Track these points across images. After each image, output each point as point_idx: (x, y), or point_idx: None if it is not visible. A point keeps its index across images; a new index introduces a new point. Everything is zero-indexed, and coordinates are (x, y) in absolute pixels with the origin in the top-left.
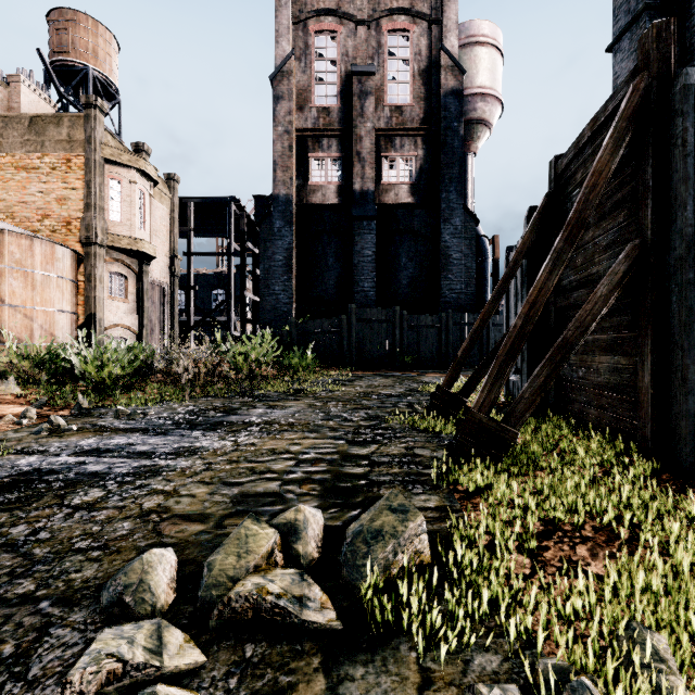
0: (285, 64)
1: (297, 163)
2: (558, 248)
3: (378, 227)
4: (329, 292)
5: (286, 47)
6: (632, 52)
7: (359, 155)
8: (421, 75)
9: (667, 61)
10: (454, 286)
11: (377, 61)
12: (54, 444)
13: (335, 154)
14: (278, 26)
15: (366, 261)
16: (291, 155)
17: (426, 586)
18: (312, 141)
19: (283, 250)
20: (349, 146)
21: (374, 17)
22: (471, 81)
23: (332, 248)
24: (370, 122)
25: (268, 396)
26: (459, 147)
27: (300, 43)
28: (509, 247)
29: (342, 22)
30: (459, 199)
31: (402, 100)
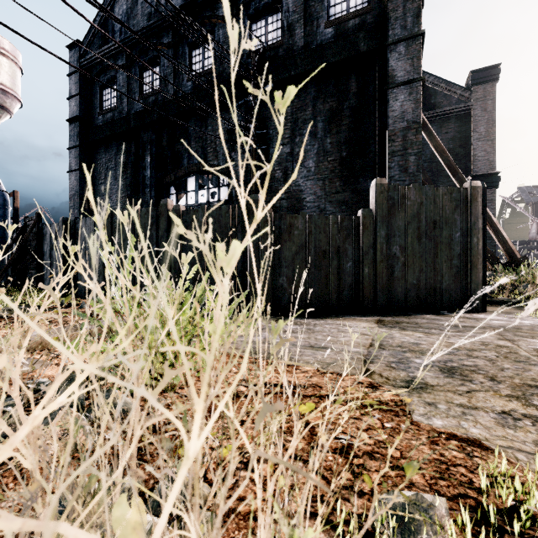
0: None
1: None
2: (17, 250)
3: None
4: None
5: None
6: (75, 158)
7: None
8: None
9: (40, 219)
10: None
11: None
12: None
13: None
14: None
15: None
16: None
17: None
18: None
19: None
20: None
21: None
22: None
23: None
24: None
25: None
26: None
27: None
28: (14, 229)
29: None
30: None
31: None
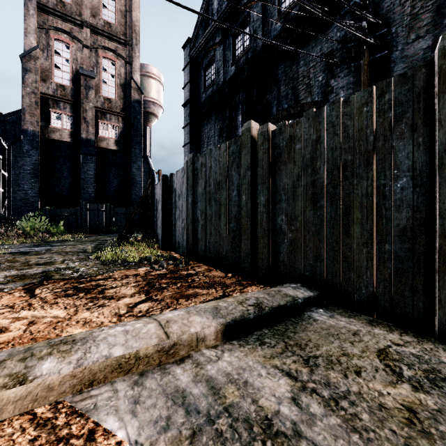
0: (32, 51)
1: (40, 112)
2: (137, 207)
3: (97, 159)
4: (65, 191)
5: (33, 41)
6: (187, 134)
7: (85, 119)
8: (122, 86)
9: (153, 180)
10: (138, 193)
11: (96, 70)
12: (1, 250)
13: (68, 113)
14: (27, 26)
15: (90, 177)
16: (37, 108)
17: (112, 250)
18: (52, 102)
19: (31, 164)
20: (78, 111)
21: (94, 47)
22: (148, 94)
23: (67, 166)
24: (92, 103)
25: (53, 242)
26: (141, 128)
27: (43, 41)
28: None
29: (74, 40)
30: (141, 153)
31: (111, 95)
